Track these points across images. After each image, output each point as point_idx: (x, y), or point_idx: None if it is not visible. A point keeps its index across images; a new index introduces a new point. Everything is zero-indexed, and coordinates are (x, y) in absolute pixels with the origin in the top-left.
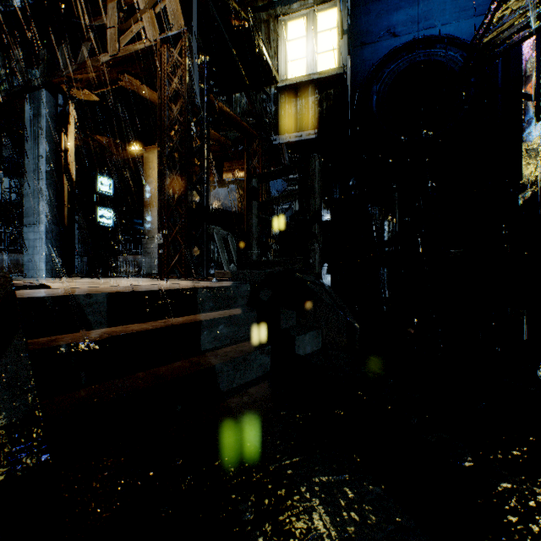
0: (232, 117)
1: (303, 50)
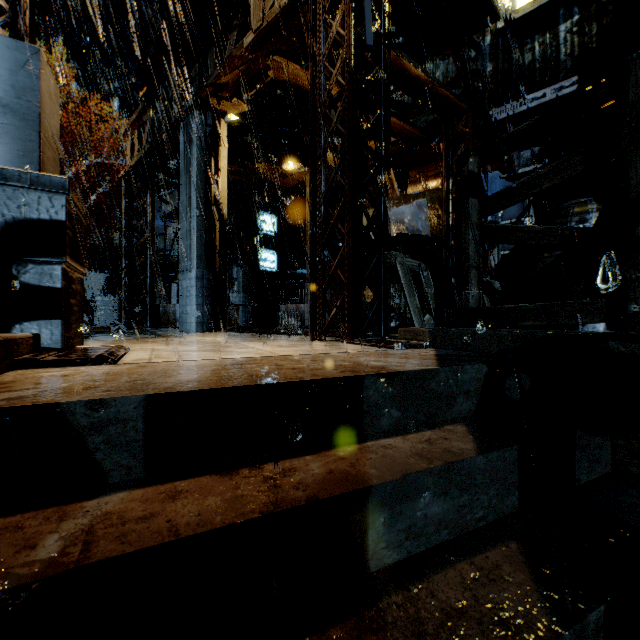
0: (424, 84)
1: None
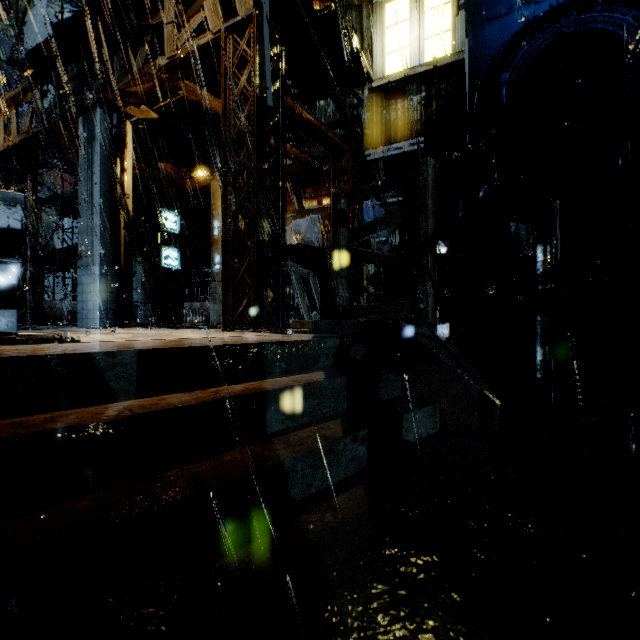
0: (315, 126)
1: (406, 37)
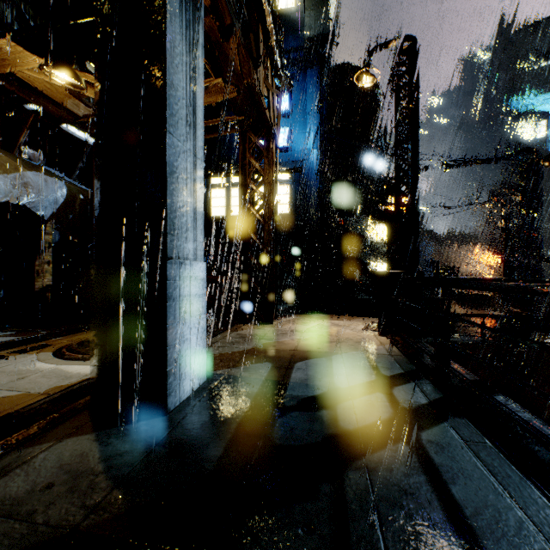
0: None
1: None
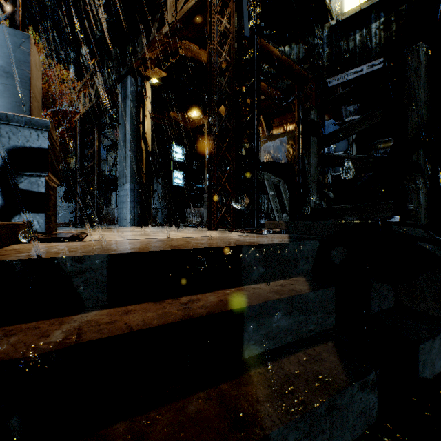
0: (283, 61)
1: None
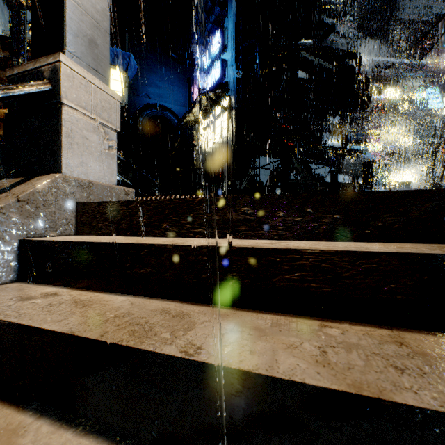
0: None
1: None
